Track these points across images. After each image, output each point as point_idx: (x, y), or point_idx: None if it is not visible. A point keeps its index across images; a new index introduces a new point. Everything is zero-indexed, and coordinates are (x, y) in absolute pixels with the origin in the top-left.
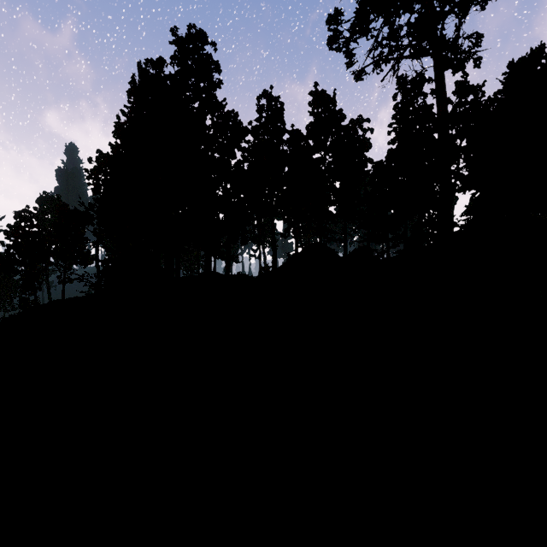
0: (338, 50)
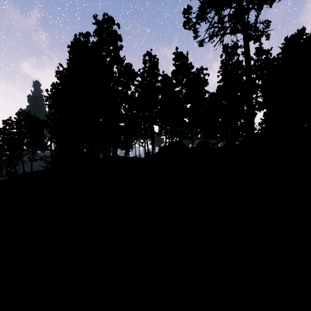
0: (189, 29)
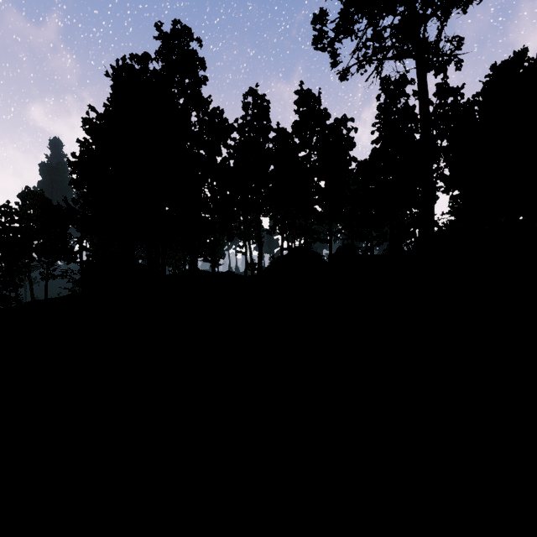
0: (323, 50)
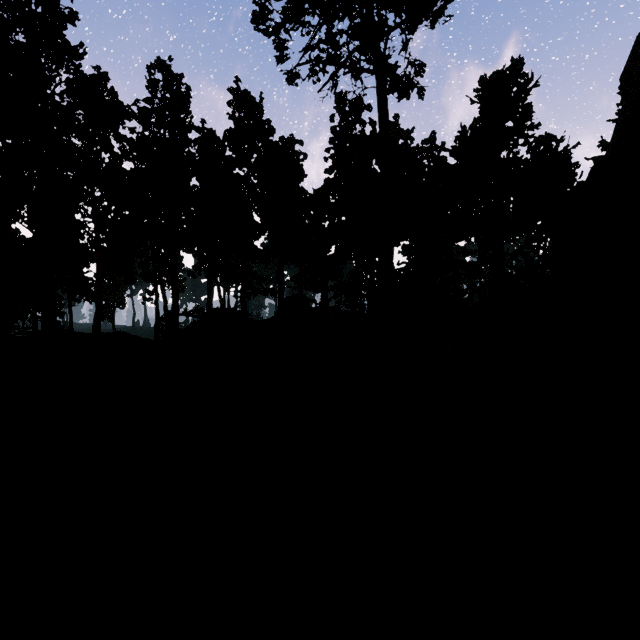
0: (267, 34)
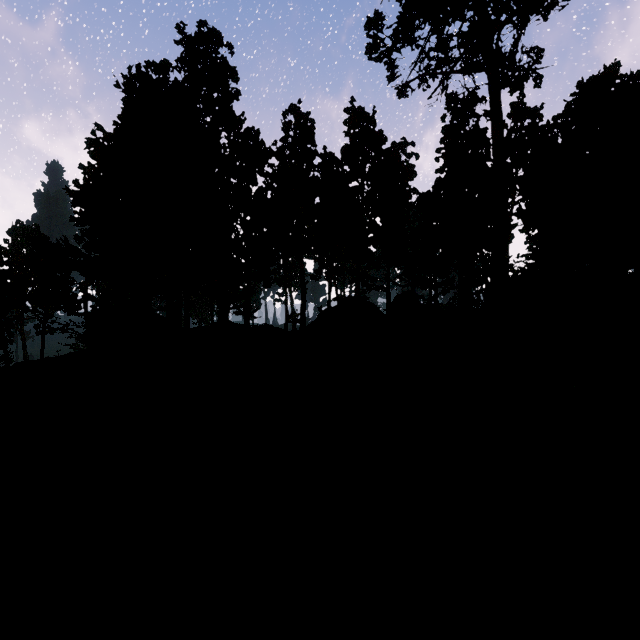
0: (379, 61)
